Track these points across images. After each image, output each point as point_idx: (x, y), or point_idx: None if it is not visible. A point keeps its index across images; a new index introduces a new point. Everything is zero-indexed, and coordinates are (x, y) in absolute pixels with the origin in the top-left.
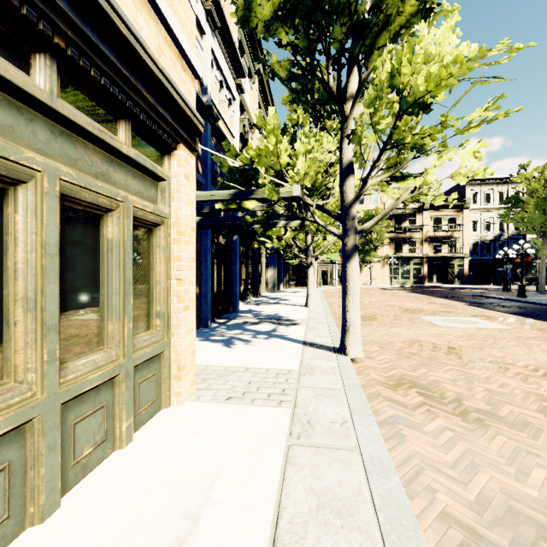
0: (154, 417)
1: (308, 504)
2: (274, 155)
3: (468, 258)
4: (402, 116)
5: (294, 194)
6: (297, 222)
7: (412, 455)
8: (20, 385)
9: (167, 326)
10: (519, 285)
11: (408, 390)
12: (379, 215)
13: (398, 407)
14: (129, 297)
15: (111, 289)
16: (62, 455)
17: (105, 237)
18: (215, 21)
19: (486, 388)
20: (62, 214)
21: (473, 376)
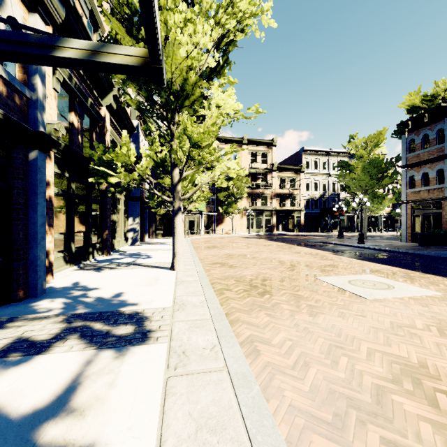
0: None
1: None
2: None
3: (304, 211)
4: None
5: None
6: (131, 50)
7: None
8: None
9: None
10: (359, 234)
11: None
12: None
13: None
14: None
15: None
16: None
17: None
18: None
19: None
20: None
21: None
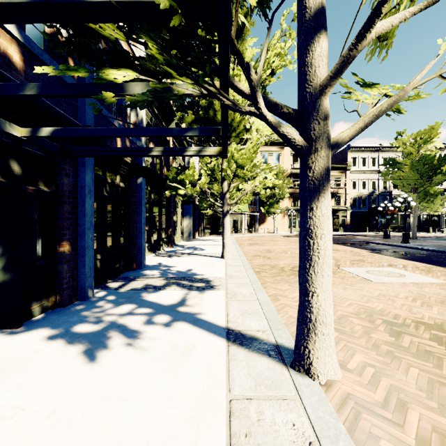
0: None
1: None
2: None
3: (350, 210)
4: None
5: None
6: (214, 148)
7: None
8: None
9: None
10: (403, 233)
11: None
12: (365, 117)
13: None
14: None
15: None
16: None
17: None
18: None
19: None
20: None
21: None
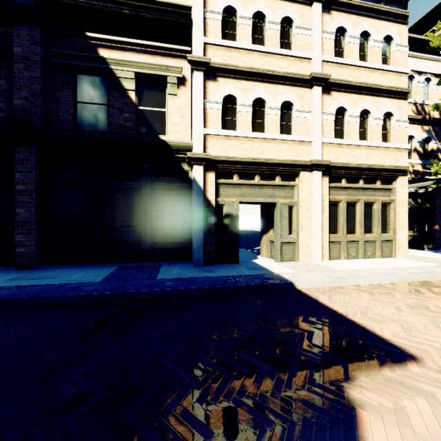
0: (389, 258)
1: (417, 268)
2: None
3: None
4: None
5: None
6: None
7: None
8: (357, 235)
9: (394, 233)
10: None
11: None
12: None
13: None
14: (379, 222)
15: (375, 220)
16: (364, 251)
17: (373, 208)
18: None
19: None
20: (364, 205)
21: None
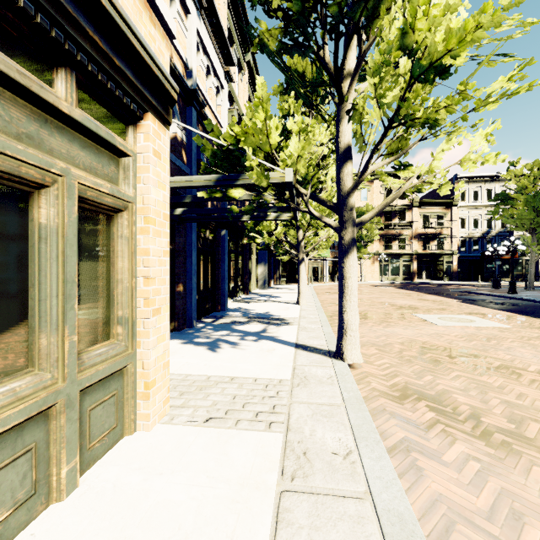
0: (112, 449)
1: None
2: (263, 133)
3: (457, 255)
4: (412, 86)
5: (286, 179)
6: (288, 215)
7: (435, 498)
8: None
9: (131, 334)
10: (510, 282)
11: (416, 403)
12: (379, 206)
13: (408, 426)
14: (72, 300)
15: (45, 291)
16: None
17: (36, 221)
18: (201, 0)
19: (503, 400)
20: None
21: (484, 384)
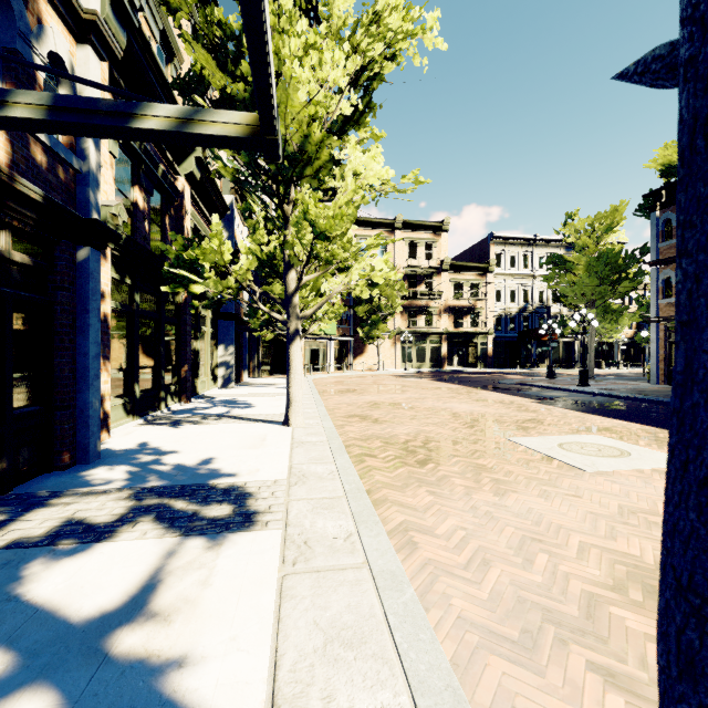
0: None
1: None
2: None
3: (492, 335)
4: None
5: None
6: (235, 116)
7: None
8: None
9: None
10: (581, 370)
11: None
12: None
13: None
14: None
15: None
16: None
17: None
18: None
19: None
20: None
21: None
